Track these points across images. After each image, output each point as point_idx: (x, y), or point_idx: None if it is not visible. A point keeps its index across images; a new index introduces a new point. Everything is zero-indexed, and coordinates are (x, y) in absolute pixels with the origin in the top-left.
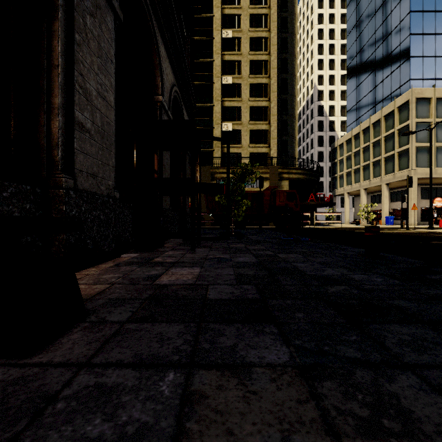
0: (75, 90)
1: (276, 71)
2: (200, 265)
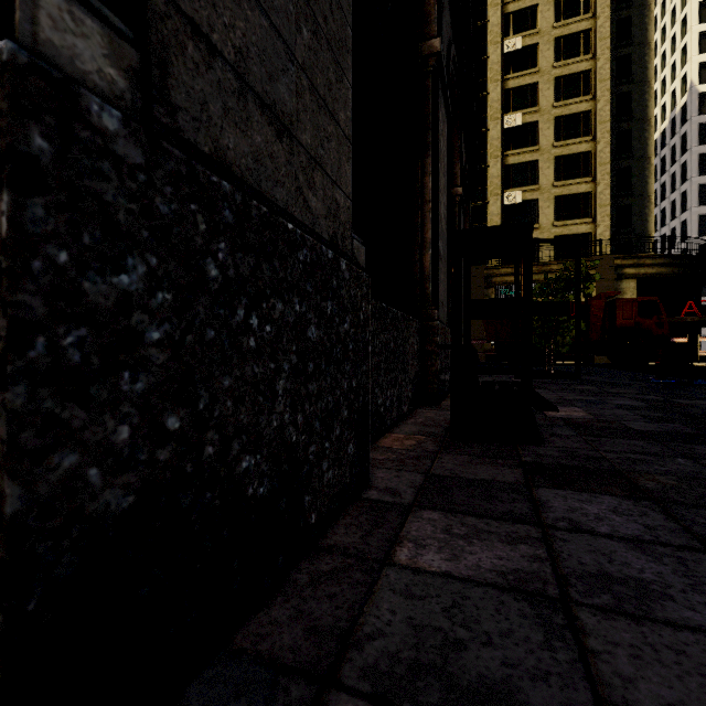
0: (438, 220)
1: (608, 84)
2: (572, 405)
